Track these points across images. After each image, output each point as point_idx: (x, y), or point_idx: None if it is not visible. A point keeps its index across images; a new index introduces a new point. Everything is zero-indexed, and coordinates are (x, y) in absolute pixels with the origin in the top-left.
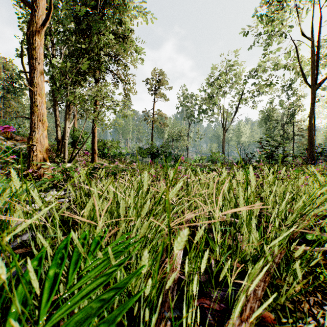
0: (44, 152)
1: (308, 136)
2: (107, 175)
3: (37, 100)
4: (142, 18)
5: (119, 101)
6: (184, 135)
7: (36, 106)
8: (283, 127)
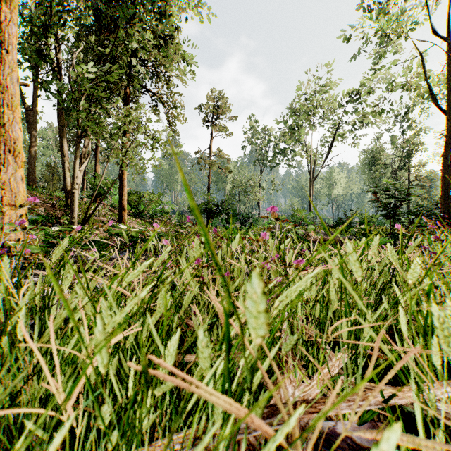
0: (18, 205)
1: (441, 185)
2: (135, 244)
3: (4, 115)
4: (194, 10)
5: (158, 132)
6: (254, 186)
7: (2, 125)
8: (394, 174)
